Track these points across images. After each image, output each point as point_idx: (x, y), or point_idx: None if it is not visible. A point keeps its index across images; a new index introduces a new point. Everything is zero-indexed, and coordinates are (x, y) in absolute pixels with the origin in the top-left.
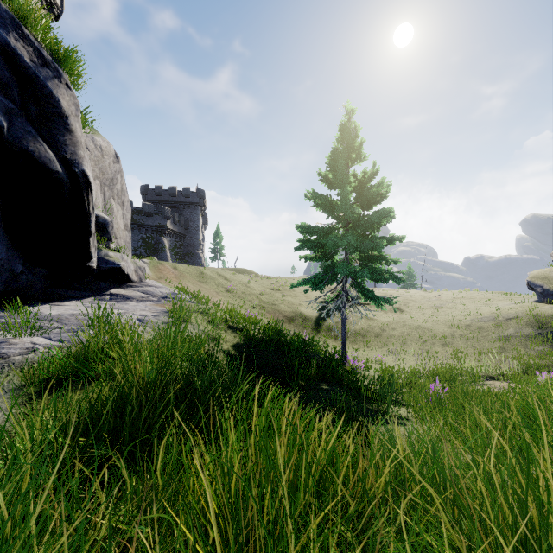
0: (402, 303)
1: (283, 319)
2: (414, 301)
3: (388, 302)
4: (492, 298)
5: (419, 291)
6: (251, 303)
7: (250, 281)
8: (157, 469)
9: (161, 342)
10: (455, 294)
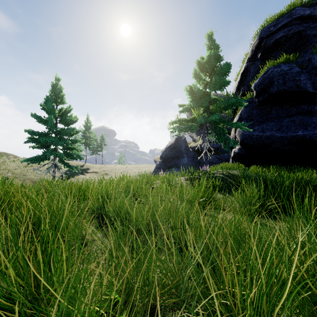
0: (109, 171)
1: (31, 183)
2: (115, 170)
3: (75, 168)
4: (145, 167)
5: (122, 165)
6: (4, 175)
7: (6, 160)
8: None
9: None
10: (134, 166)
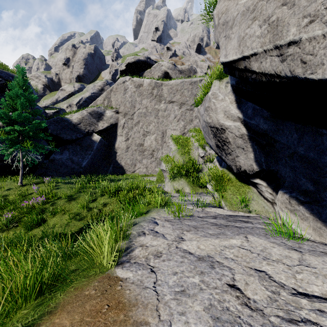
0: None
1: None
2: None
3: None
4: None
5: None
6: None
7: None
8: (146, 191)
9: (144, 200)
10: None
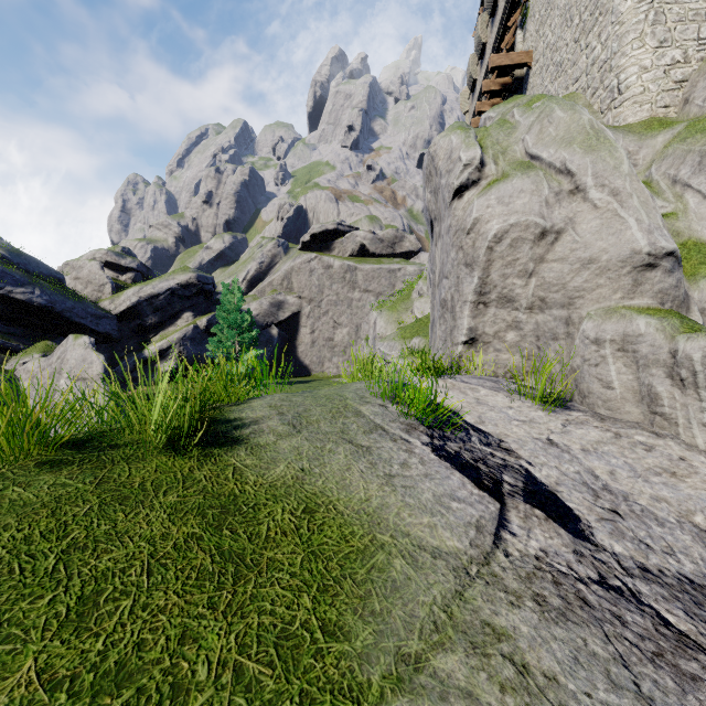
0: None
1: None
2: None
3: None
4: None
5: None
6: None
7: None
8: None
9: None
10: None
